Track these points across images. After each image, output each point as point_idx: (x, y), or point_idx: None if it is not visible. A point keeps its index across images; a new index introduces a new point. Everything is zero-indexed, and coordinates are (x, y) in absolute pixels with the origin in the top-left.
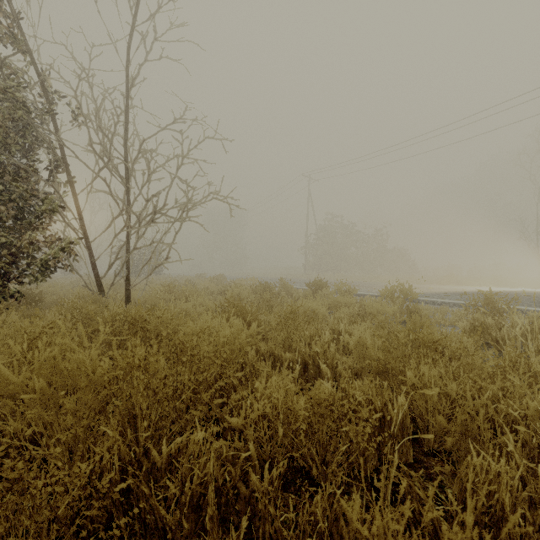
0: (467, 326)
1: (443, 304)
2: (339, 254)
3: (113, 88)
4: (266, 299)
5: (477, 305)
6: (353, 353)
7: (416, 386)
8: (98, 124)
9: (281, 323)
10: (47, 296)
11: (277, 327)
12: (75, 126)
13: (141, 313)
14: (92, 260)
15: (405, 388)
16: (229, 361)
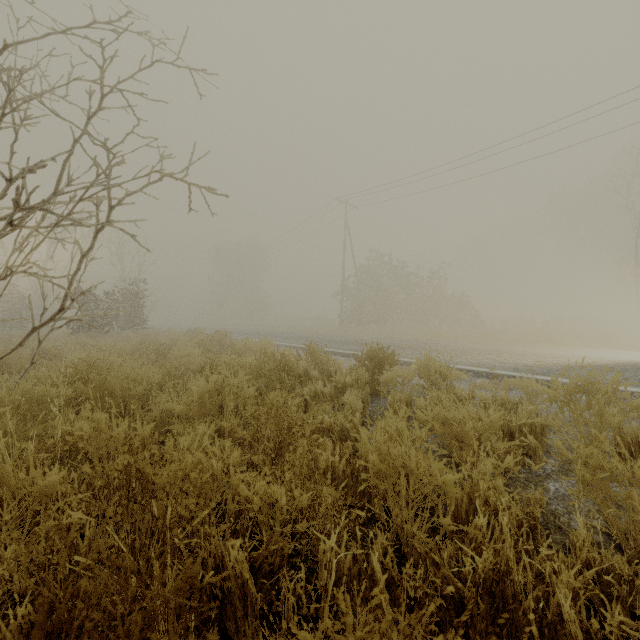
0: None
1: None
2: (384, 301)
3: None
4: (273, 411)
5: None
6: None
7: None
8: None
9: None
10: None
11: None
12: None
13: None
14: None
15: None
16: None
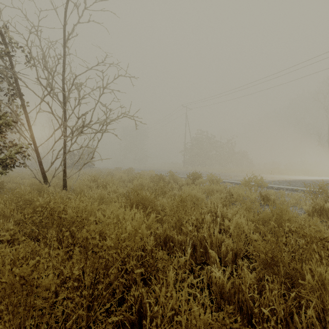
0: (309, 208)
1: (279, 188)
2: (205, 155)
3: (55, 41)
4: (160, 187)
5: (312, 192)
6: (227, 231)
7: (314, 289)
8: (44, 65)
9: (173, 210)
10: (9, 184)
11: (170, 213)
12: (28, 66)
13: (58, 205)
14: (39, 159)
15: (315, 301)
16: (130, 253)
